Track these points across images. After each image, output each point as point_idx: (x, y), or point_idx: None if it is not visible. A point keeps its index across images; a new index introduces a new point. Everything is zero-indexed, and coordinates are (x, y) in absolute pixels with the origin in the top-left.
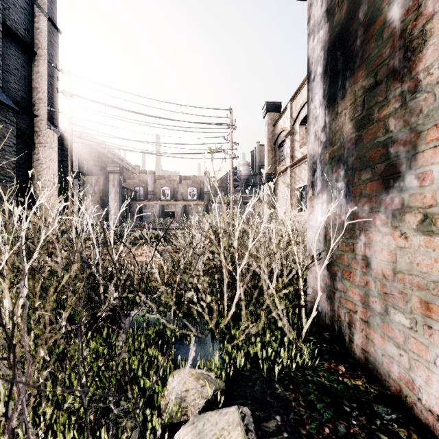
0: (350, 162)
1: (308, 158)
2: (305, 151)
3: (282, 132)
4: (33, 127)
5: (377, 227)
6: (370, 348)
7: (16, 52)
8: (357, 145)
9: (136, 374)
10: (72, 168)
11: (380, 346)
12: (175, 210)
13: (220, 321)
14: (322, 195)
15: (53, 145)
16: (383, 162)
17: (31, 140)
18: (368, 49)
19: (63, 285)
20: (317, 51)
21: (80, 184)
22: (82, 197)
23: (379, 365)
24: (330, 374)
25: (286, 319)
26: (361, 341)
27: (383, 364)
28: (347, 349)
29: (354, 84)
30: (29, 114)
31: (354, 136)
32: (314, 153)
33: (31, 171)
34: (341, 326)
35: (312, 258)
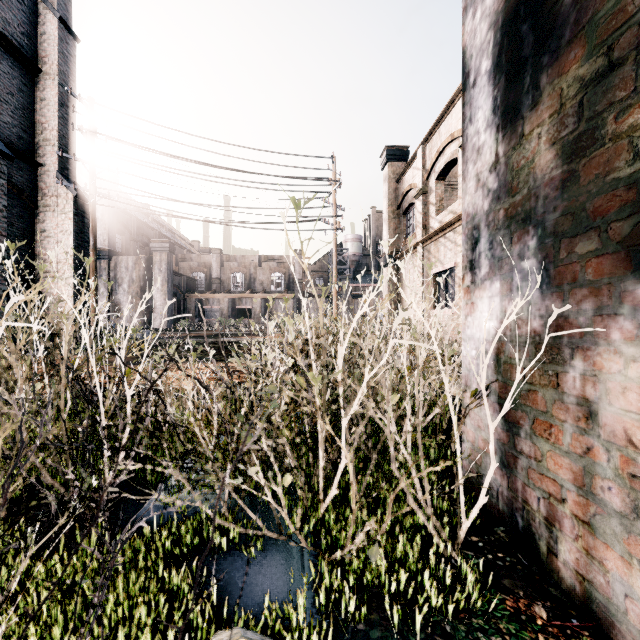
0: (549, 223)
1: (463, 221)
2: (445, 219)
3: (410, 190)
4: (37, 181)
5: (613, 344)
6: (595, 575)
7: (9, 68)
8: (565, 189)
9: (140, 639)
10: (95, 243)
11: (620, 576)
12: (252, 307)
13: (312, 508)
14: (491, 284)
15: (66, 209)
16: (627, 217)
17: (32, 201)
18: (590, 5)
19: (5, 456)
20: (482, 32)
21: (111, 267)
22: (114, 288)
23: (619, 614)
24: (521, 628)
25: (430, 509)
26: (576, 557)
27: (629, 615)
28: (543, 565)
29: (560, 77)
30: (29, 162)
31: (558, 173)
32: (475, 212)
33: (6, 243)
34: (530, 521)
35: (474, 394)
